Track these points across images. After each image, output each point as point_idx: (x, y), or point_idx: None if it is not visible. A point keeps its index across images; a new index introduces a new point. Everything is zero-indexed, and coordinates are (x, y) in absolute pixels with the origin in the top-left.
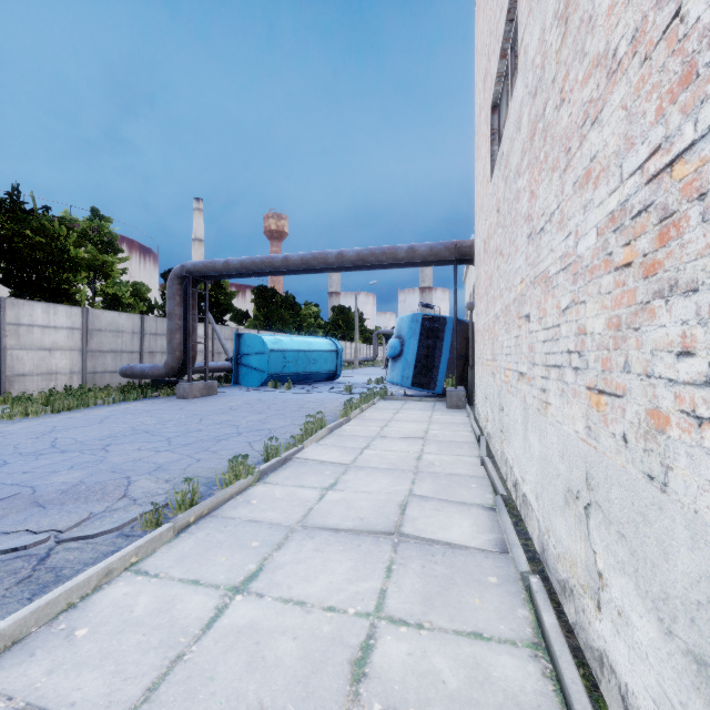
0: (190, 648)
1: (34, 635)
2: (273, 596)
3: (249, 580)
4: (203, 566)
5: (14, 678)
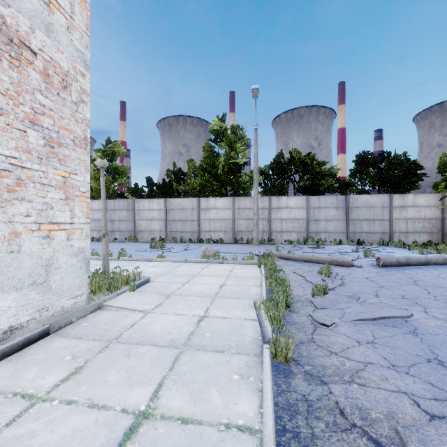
0: (167, 373)
1: (260, 374)
2: (114, 410)
3: (135, 426)
4: (187, 444)
5: (241, 358)
